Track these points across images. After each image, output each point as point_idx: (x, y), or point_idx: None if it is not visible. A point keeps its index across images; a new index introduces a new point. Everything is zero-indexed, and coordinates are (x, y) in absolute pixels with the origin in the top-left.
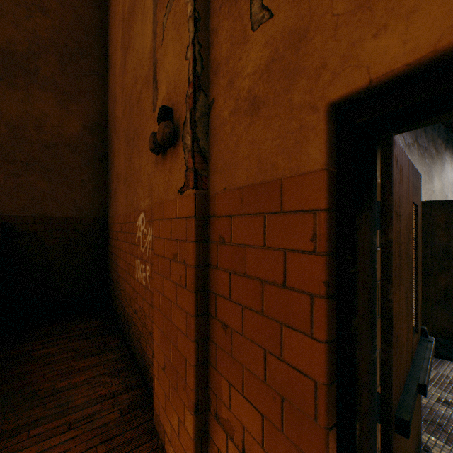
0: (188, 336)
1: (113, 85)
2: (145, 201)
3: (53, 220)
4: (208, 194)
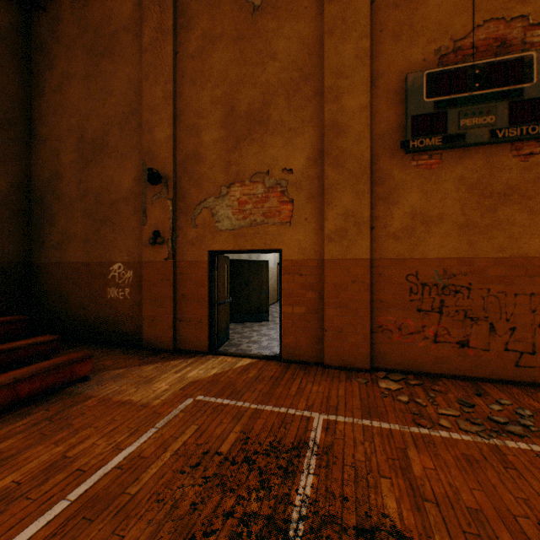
0: (170, 301)
1: (52, 162)
2: (124, 257)
3: None
4: (176, 261)
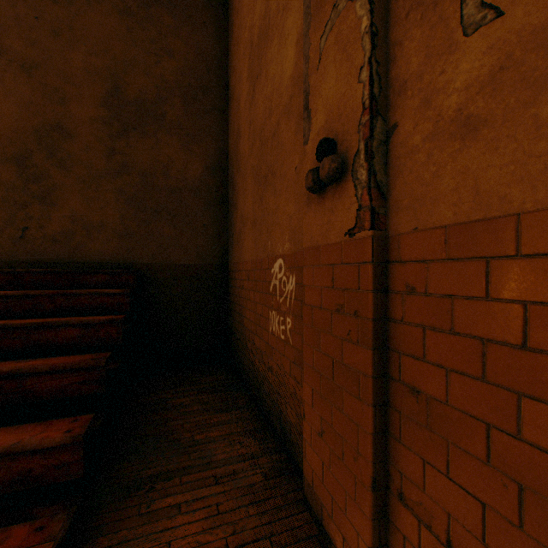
0: (362, 399)
1: (236, 119)
2: (284, 245)
3: (178, 267)
4: (386, 235)
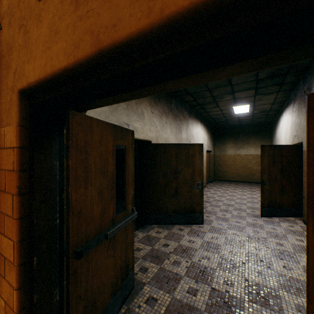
0: None
1: None
2: None
3: None
4: None
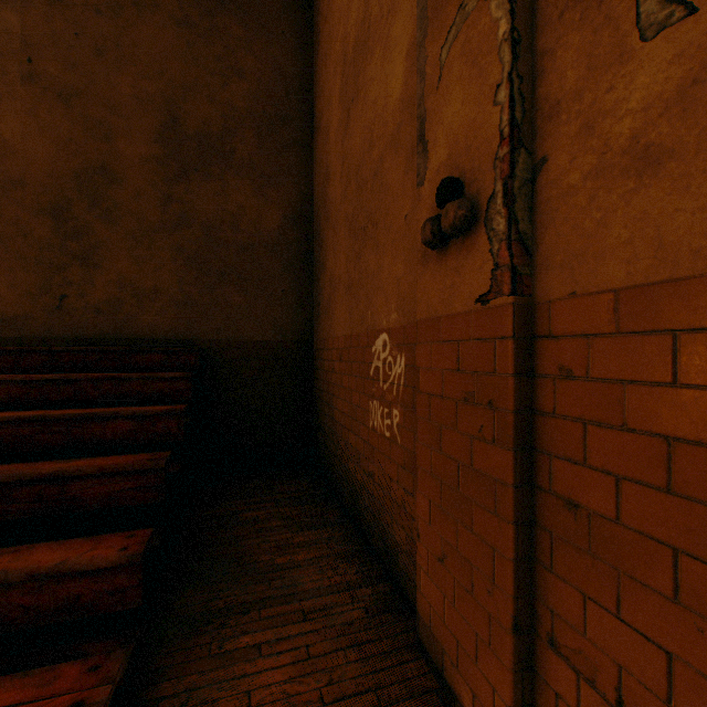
0: (499, 515)
1: (323, 155)
2: (389, 316)
3: (250, 345)
4: (531, 302)
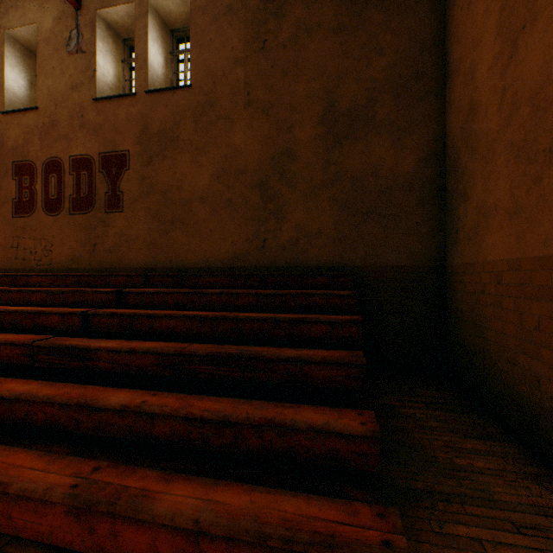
0: None
1: (464, 95)
2: None
3: (387, 269)
4: None
